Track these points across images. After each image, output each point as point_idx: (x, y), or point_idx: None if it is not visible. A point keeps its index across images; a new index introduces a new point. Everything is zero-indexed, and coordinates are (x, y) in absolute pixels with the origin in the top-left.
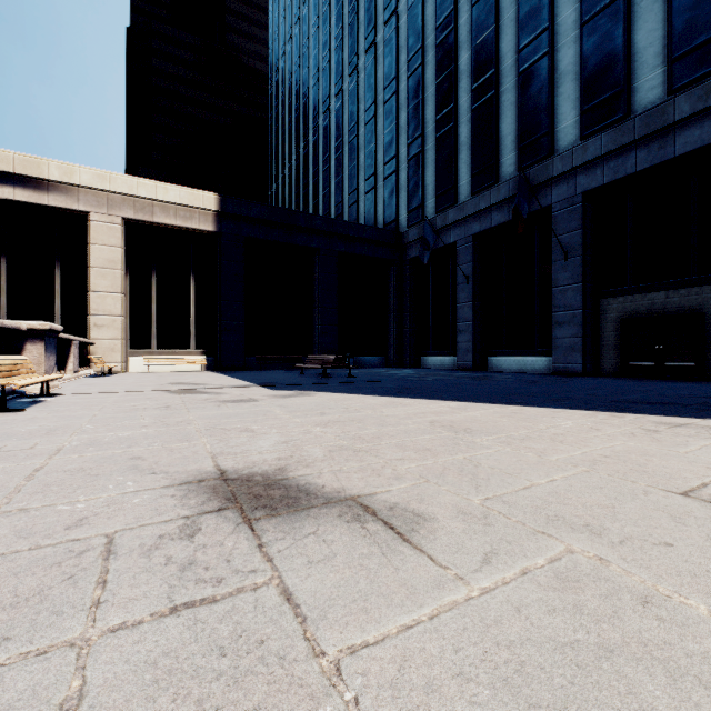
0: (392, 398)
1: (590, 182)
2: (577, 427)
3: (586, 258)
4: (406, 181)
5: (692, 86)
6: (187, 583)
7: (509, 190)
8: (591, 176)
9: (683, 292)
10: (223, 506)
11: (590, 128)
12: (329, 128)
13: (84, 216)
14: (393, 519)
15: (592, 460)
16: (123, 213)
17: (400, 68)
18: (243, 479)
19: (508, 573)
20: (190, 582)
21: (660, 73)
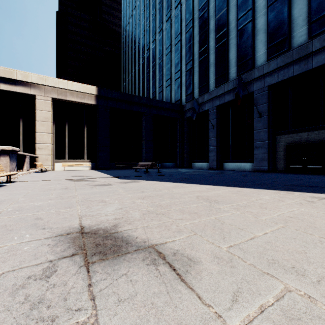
0: (178, 183)
1: (271, 81)
2: (271, 199)
3: (269, 116)
4: (185, 81)
5: (321, 34)
6: (30, 322)
7: (233, 85)
8: (272, 78)
9: (316, 132)
10: (76, 252)
11: (271, 55)
12: (149, 57)
13: (33, 96)
14: (175, 262)
15: (284, 219)
16: (52, 95)
17: (182, 28)
18: (92, 232)
19: (251, 311)
20: (33, 321)
21: (305, 29)
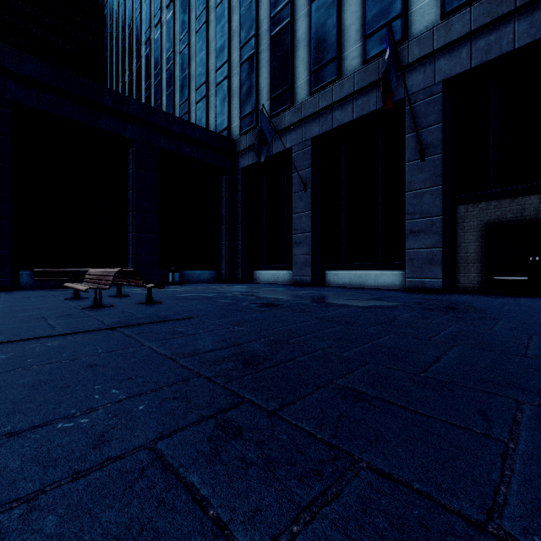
0: None
1: (453, 67)
2: None
3: (446, 156)
4: (238, 87)
5: None
6: None
7: (354, 84)
8: (455, 59)
9: None
10: None
11: (455, 2)
12: (160, 40)
13: None
14: None
15: None
16: None
17: None
18: None
19: None
20: None
21: None
